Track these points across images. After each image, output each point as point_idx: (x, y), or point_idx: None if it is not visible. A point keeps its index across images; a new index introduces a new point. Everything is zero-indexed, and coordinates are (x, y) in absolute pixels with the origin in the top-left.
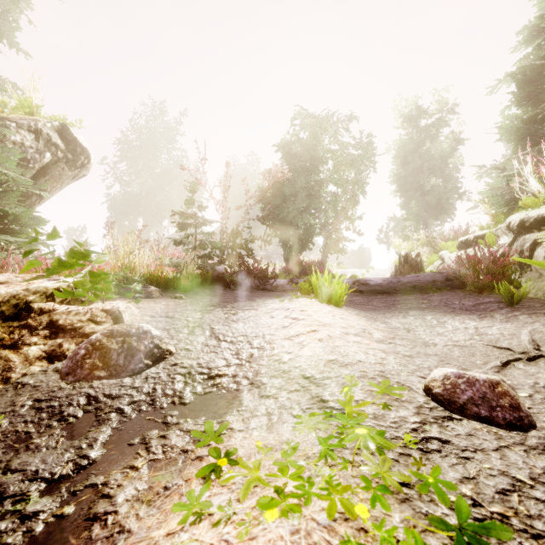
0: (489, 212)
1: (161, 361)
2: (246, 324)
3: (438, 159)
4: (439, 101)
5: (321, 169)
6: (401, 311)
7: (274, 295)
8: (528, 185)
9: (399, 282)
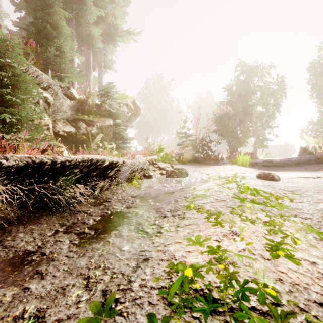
0: None
1: (188, 176)
2: (210, 170)
3: None
4: None
5: (253, 98)
6: (280, 171)
7: None
8: None
9: (289, 160)
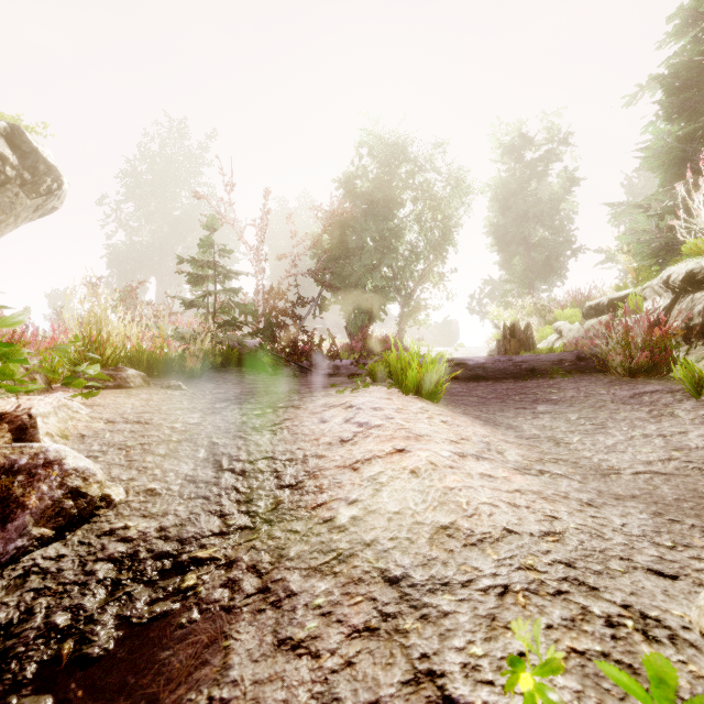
0: (629, 265)
1: (81, 524)
2: (276, 435)
3: (547, 204)
4: (549, 128)
5: (396, 214)
6: (524, 405)
7: (331, 381)
8: (699, 220)
9: (511, 362)
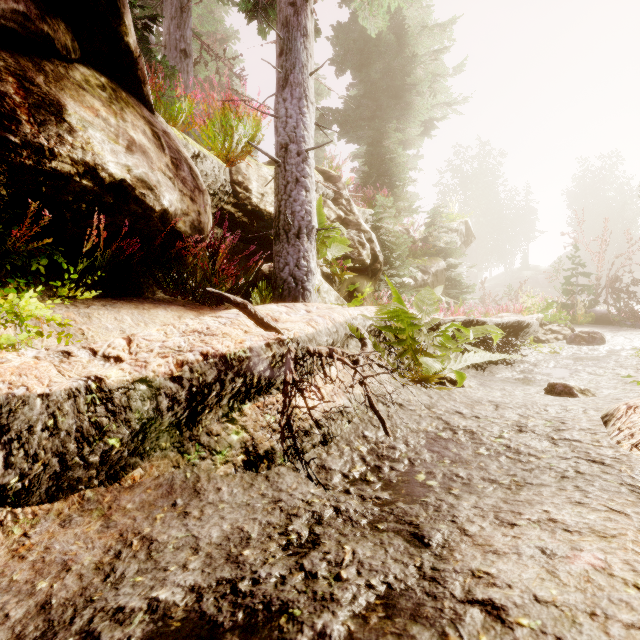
0: None
1: (605, 343)
2: None
3: None
4: None
5: None
6: None
7: None
8: None
9: None
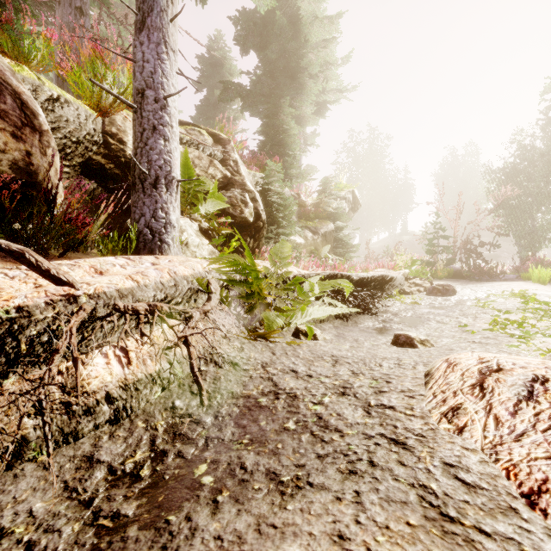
0: None
1: (456, 294)
2: (487, 288)
3: None
4: None
5: None
6: None
7: None
8: None
9: None
